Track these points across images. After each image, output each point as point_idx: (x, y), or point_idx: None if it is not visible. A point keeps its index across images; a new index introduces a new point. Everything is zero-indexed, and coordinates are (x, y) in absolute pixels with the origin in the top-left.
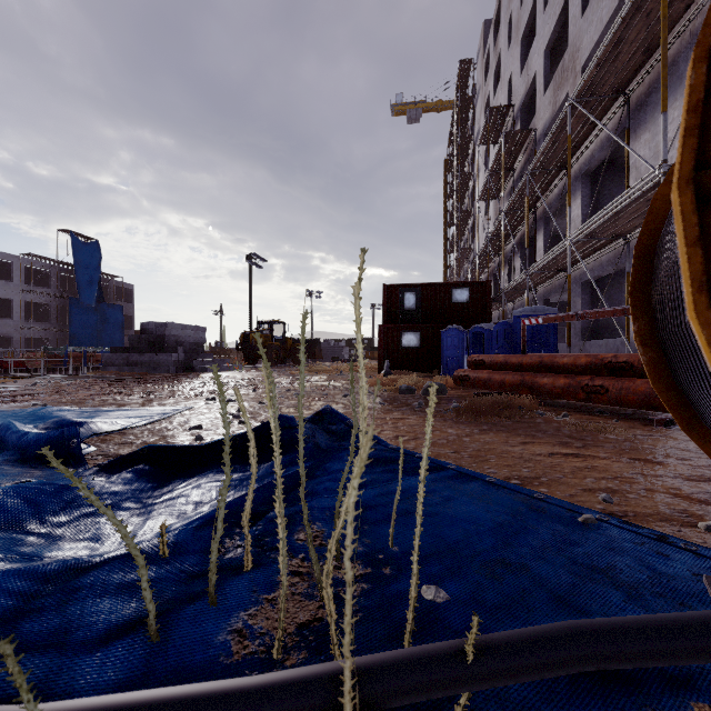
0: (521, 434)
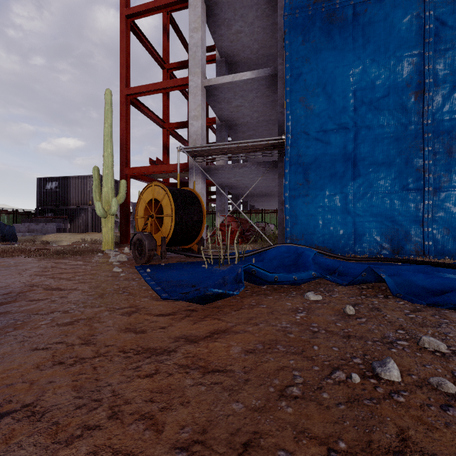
0: None
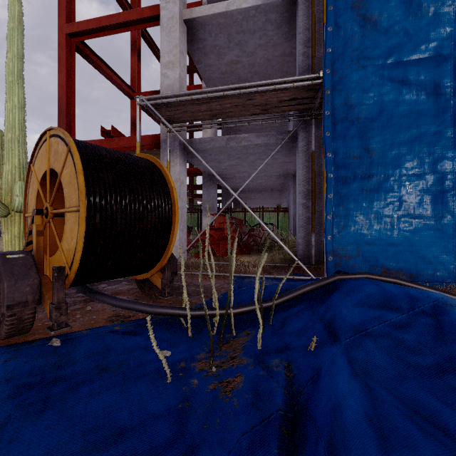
0: None
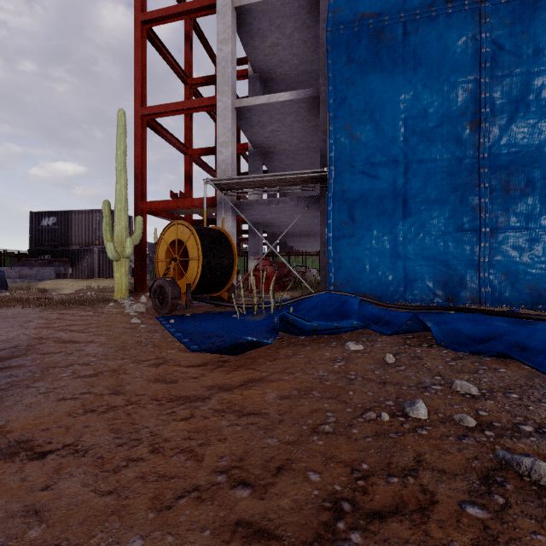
0: (5, 364)
